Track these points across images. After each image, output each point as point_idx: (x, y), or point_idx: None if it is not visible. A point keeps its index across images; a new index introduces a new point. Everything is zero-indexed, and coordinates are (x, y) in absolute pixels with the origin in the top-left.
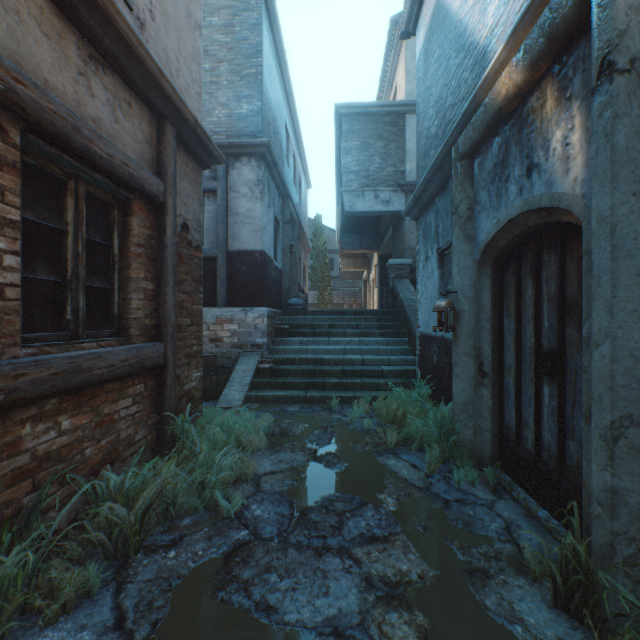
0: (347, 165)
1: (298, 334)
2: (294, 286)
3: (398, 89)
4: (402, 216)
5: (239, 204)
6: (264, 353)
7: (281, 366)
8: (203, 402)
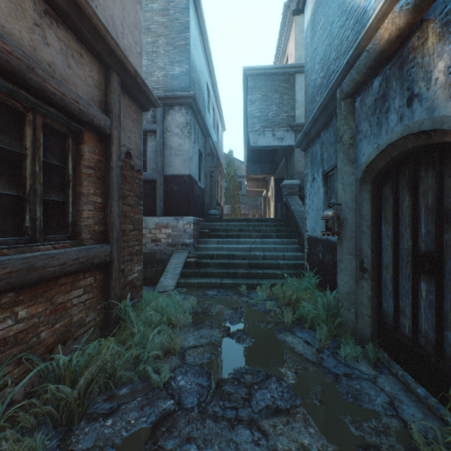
0: (252, 112)
1: (216, 236)
2: (213, 201)
3: (289, 56)
4: (292, 149)
5: (172, 141)
6: (191, 250)
7: (203, 260)
8: (145, 287)
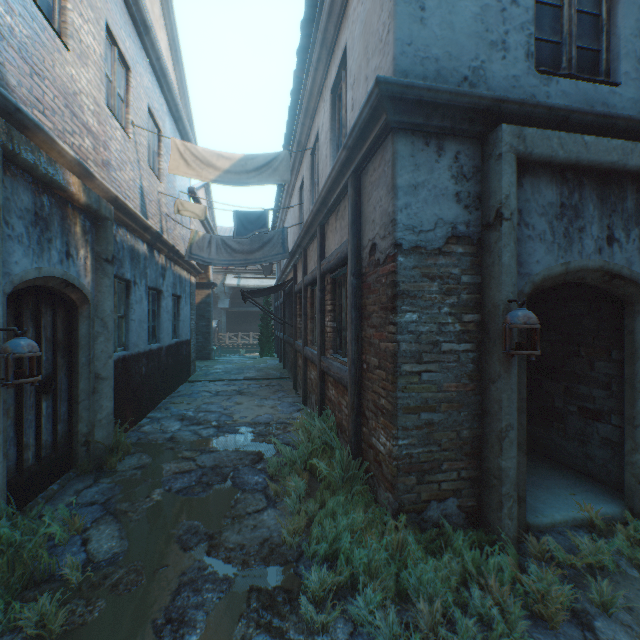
0: None
1: None
2: None
3: None
4: None
5: None
6: None
7: None
8: None
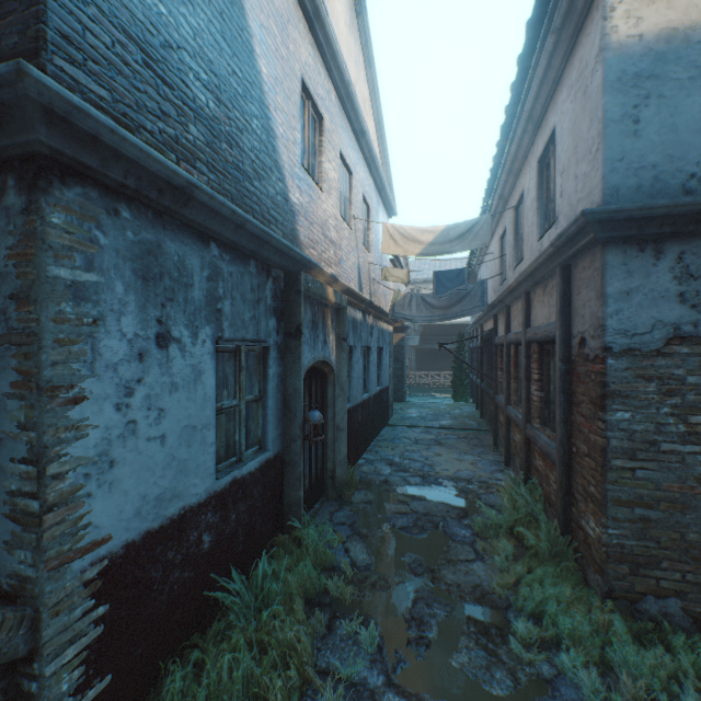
0: None
1: None
2: None
3: None
4: None
5: None
6: None
7: None
8: None
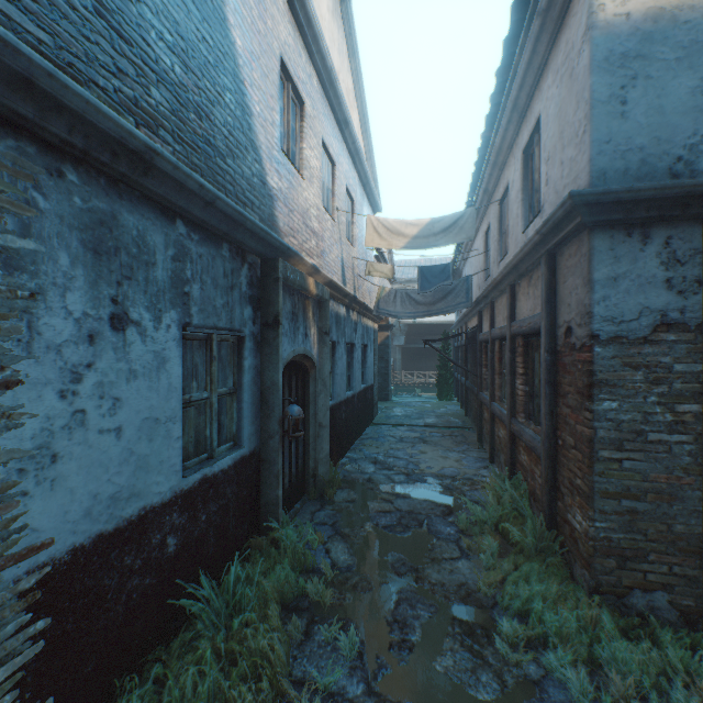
0: None
1: None
2: None
3: None
4: None
5: None
6: None
7: None
8: None
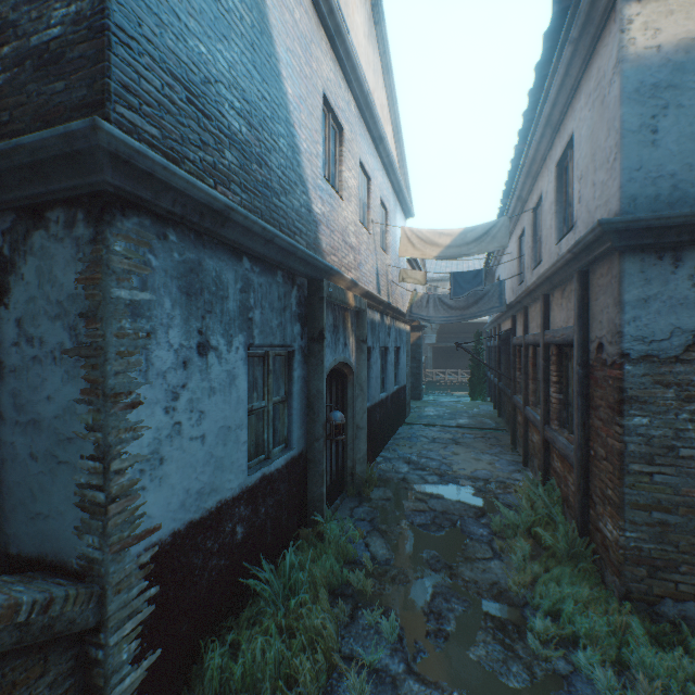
0: None
1: None
2: None
3: None
4: None
5: None
6: None
7: None
8: None
